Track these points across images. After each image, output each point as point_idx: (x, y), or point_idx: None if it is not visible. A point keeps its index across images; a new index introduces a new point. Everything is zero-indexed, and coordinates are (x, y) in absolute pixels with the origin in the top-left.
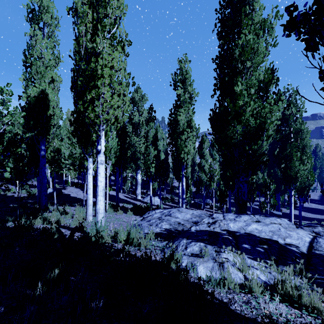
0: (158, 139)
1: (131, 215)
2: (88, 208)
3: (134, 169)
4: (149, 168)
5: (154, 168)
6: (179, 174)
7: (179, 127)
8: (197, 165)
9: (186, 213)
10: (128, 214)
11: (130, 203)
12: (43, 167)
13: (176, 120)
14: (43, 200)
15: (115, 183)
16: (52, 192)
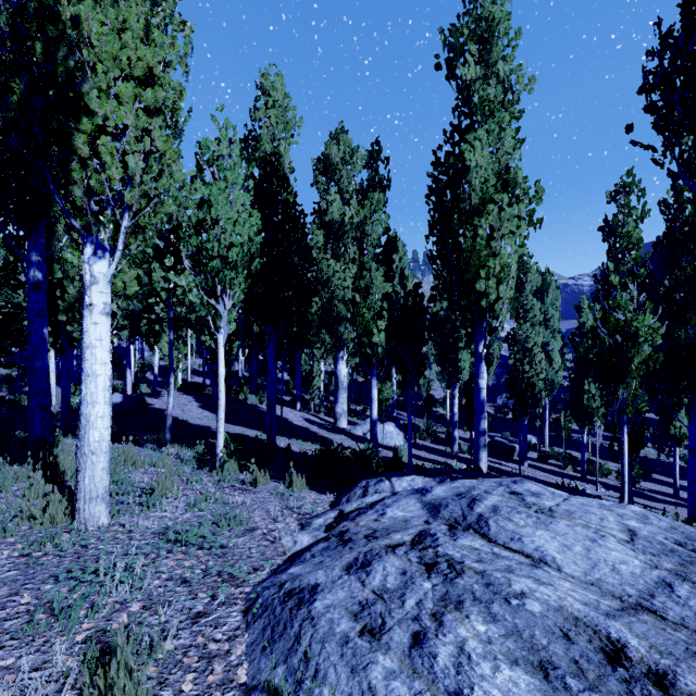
0: (396, 246)
1: (301, 489)
2: (85, 465)
3: (331, 347)
4: (369, 334)
5: (383, 335)
6: (454, 363)
7: (469, 192)
8: (505, 339)
9: (586, 526)
10: (290, 485)
11: (317, 438)
12: (37, 319)
13: (460, 171)
14: (36, 423)
15: (288, 388)
16: (121, 403)
